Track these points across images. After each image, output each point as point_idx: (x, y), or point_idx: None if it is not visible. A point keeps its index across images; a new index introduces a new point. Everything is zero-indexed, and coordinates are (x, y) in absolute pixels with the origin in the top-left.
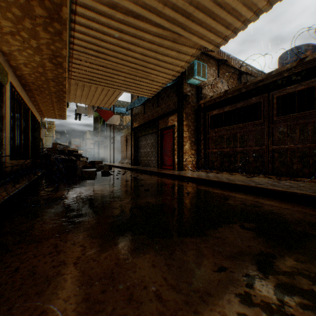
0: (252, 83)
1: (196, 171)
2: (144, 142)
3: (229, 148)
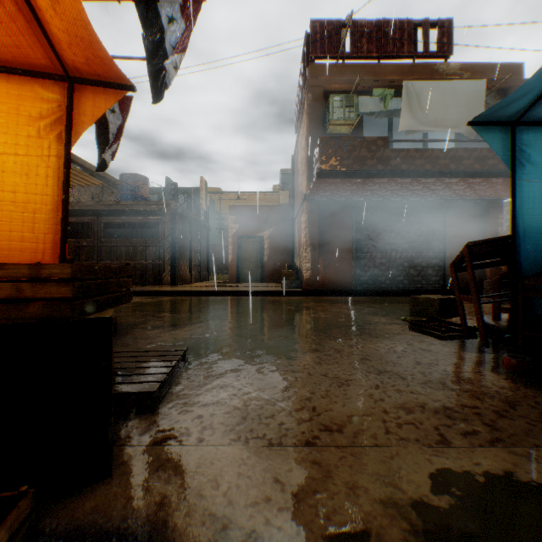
0: (85, 204)
1: None
2: None
3: None
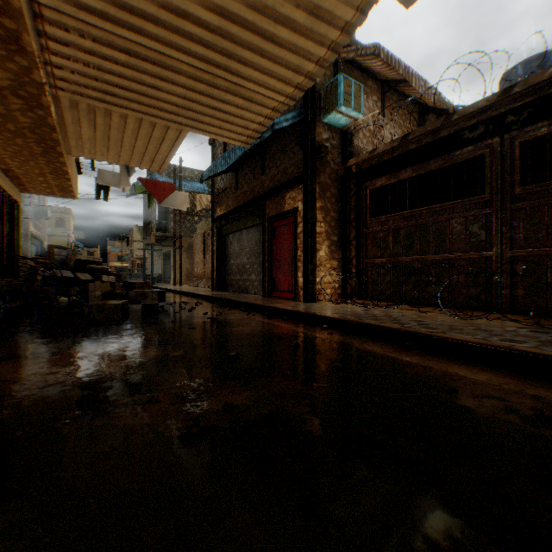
0: (464, 115)
1: (342, 302)
2: (237, 245)
3: (412, 256)
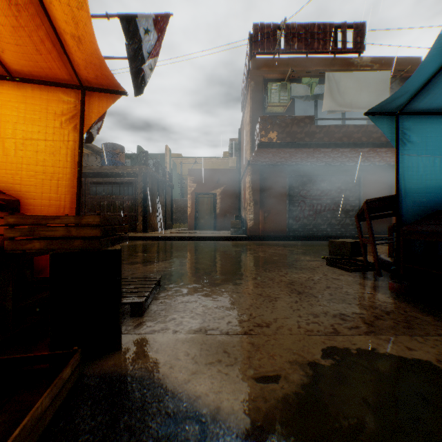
0: None
1: None
2: None
3: None
